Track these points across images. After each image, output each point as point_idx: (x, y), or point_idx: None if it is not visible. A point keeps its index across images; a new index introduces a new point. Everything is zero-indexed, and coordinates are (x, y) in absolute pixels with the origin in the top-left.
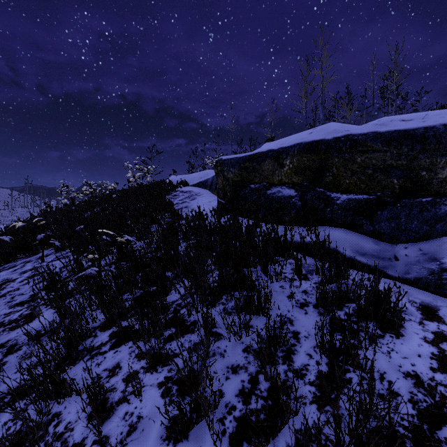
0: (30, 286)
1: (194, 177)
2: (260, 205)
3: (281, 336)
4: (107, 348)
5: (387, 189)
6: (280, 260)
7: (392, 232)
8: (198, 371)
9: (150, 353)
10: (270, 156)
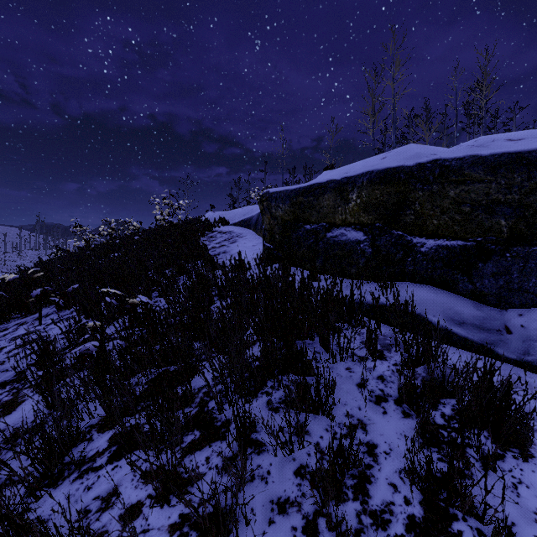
0: (11, 364)
1: (236, 214)
2: (317, 252)
3: (350, 455)
4: (104, 460)
5: (491, 233)
6: (345, 329)
7: (500, 293)
8: (226, 512)
9: (162, 472)
10: (331, 189)
